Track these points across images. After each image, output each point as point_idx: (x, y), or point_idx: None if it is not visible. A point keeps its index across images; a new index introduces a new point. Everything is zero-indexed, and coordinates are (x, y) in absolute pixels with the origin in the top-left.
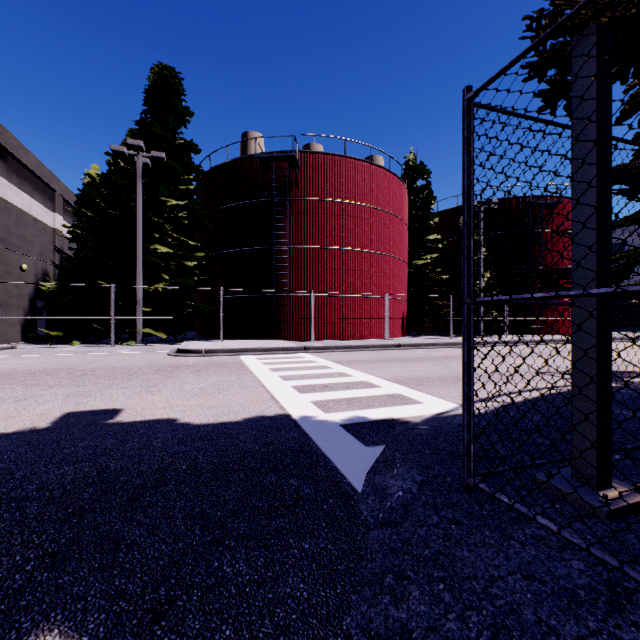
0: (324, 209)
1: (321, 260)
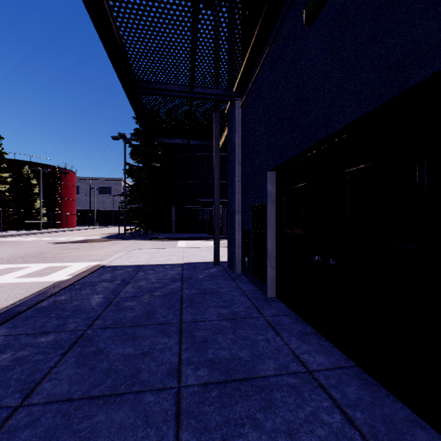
0: None
1: None
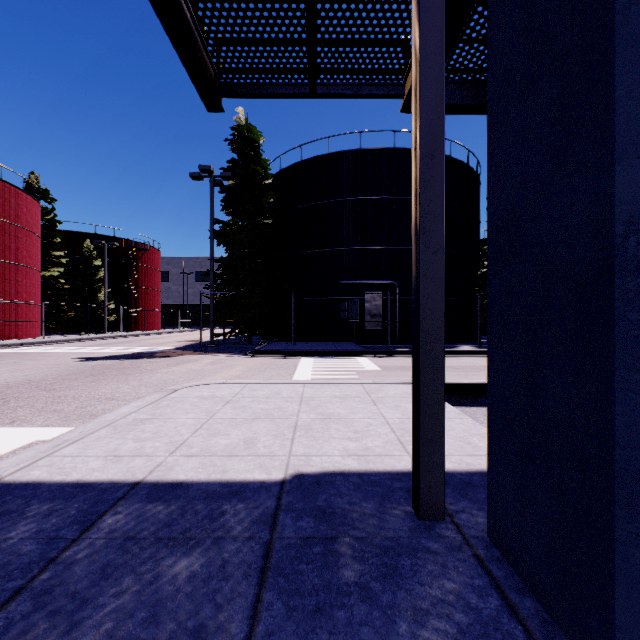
0: None
1: None
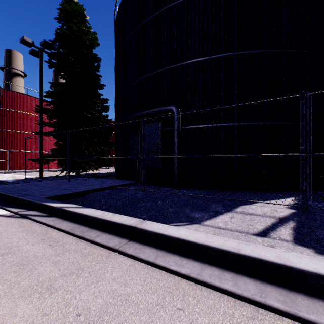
0: (16, 115)
1: (14, 136)
